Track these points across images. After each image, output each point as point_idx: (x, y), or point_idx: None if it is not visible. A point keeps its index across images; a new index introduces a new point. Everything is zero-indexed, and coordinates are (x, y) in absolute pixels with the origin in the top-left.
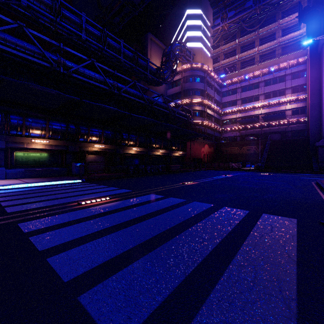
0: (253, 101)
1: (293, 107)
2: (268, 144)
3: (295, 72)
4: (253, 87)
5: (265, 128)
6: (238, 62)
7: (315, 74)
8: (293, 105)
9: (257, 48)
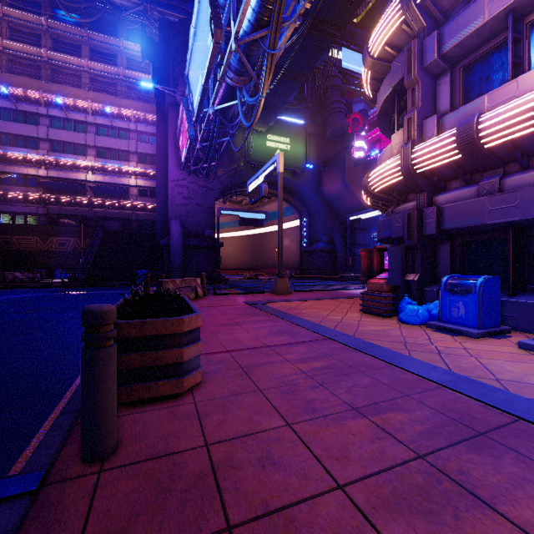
0: (75, 153)
1: (140, 183)
2: (98, 237)
3: (142, 132)
4: (75, 127)
5: (98, 209)
6: (46, 65)
7: (162, 143)
8: (140, 181)
9: (87, 61)
